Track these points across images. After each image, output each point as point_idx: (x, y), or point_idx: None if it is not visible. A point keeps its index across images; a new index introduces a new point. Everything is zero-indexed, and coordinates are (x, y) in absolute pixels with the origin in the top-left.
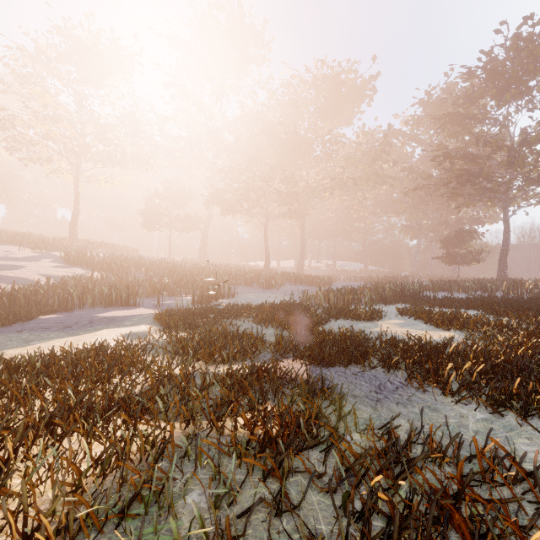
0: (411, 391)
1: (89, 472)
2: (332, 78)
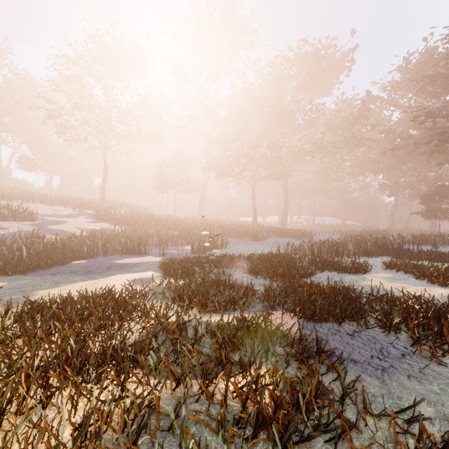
0: (422, 361)
1: (71, 438)
2: (313, 54)
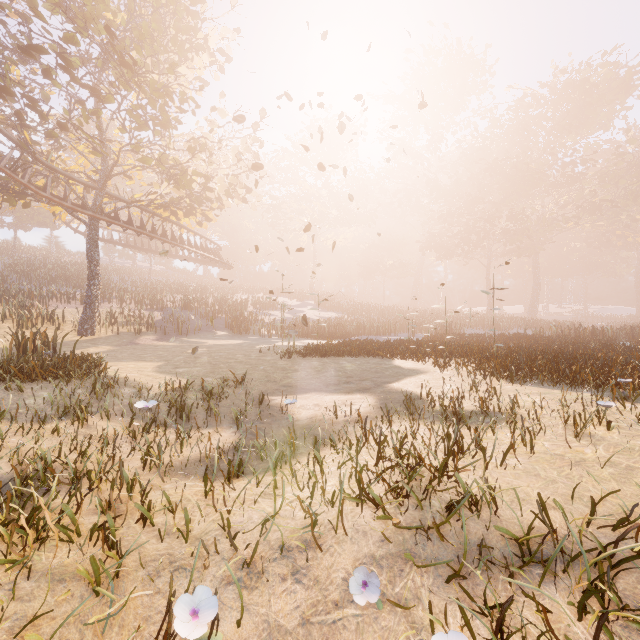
0: None
1: None
2: (578, 85)
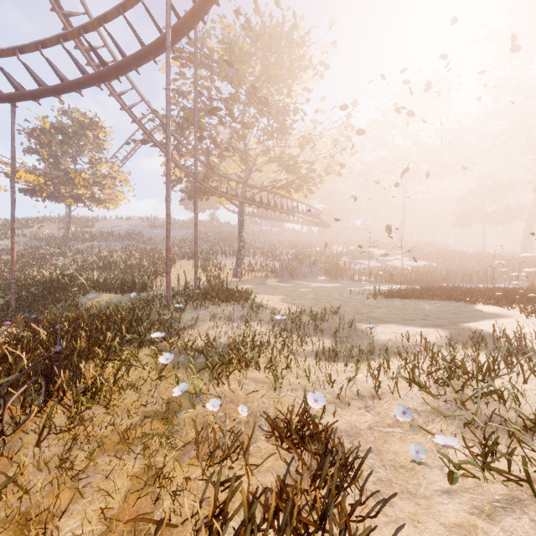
0: None
1: None
2: None
